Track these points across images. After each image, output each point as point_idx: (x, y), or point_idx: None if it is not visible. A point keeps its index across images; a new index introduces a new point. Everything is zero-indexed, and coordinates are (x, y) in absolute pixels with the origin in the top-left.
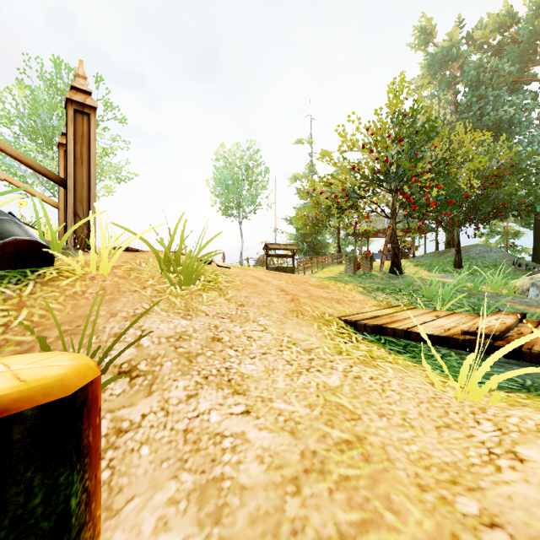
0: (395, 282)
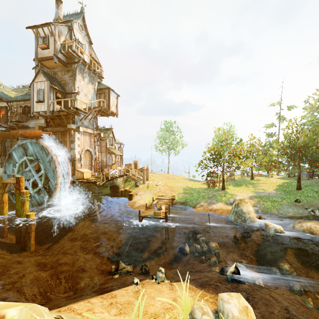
0: (209, 192)
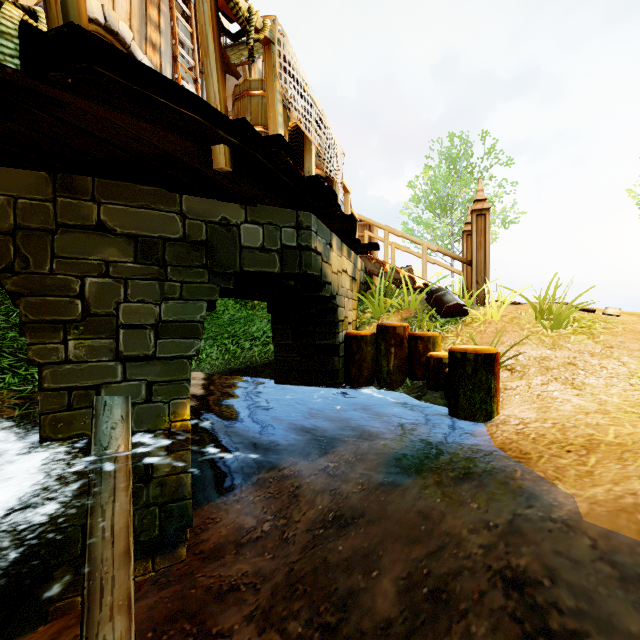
0: None
